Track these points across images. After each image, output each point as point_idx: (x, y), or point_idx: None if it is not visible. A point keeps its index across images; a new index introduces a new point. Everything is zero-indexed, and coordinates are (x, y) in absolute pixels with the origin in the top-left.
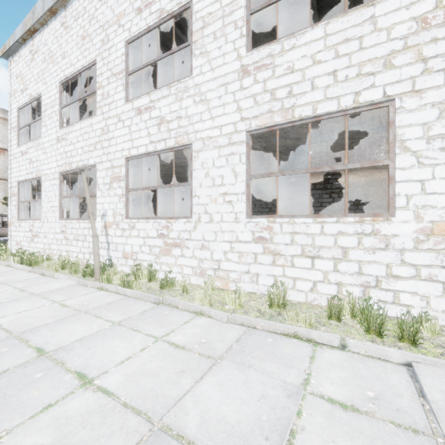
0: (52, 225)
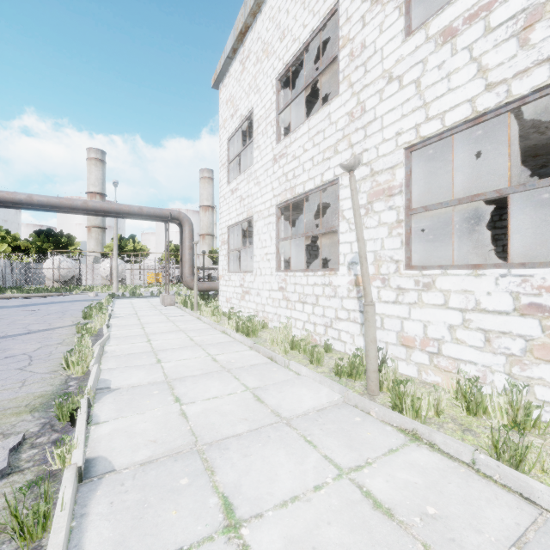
0: (267, 279)
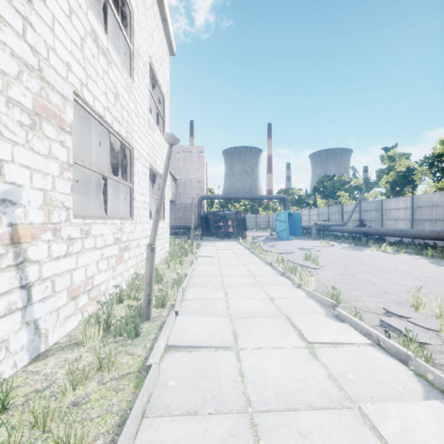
0: None
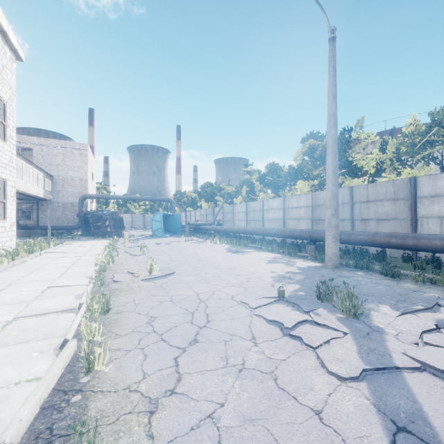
0: None
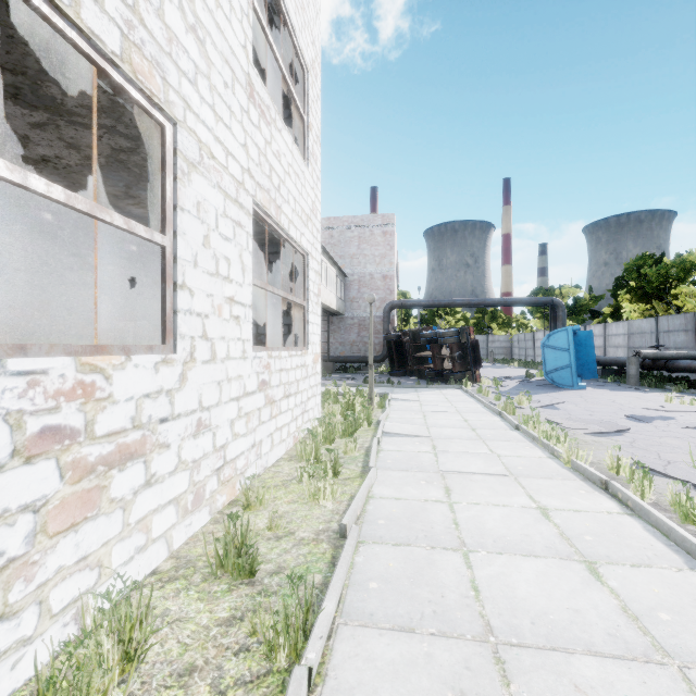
0: None
